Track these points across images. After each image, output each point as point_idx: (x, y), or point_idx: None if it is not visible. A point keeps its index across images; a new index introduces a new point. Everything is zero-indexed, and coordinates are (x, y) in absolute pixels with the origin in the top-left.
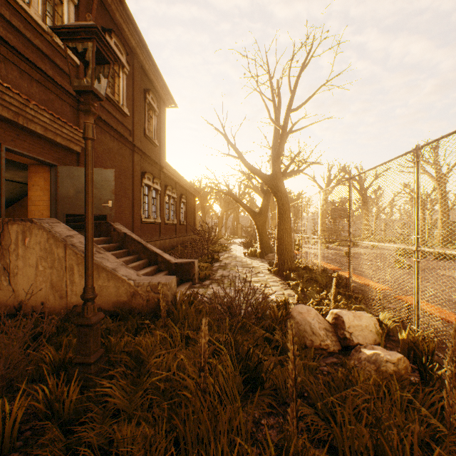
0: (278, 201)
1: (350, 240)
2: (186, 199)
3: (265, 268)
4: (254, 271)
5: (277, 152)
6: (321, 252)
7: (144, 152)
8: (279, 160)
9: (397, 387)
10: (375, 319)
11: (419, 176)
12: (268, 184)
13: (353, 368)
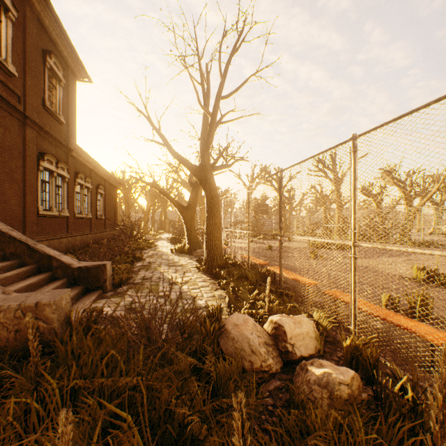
0: (208, 194)
1: (282, 235)
2: (104, 190)
3: (193, 266)
4: (182, 269)
5: (206, 142)
6: (247, 246)
7: (44, 127)
8: (209, 151)
9: (361, 424)
10: (313, 321)
11: (356, 167)
12: (197, 175)
13: (305, 400)
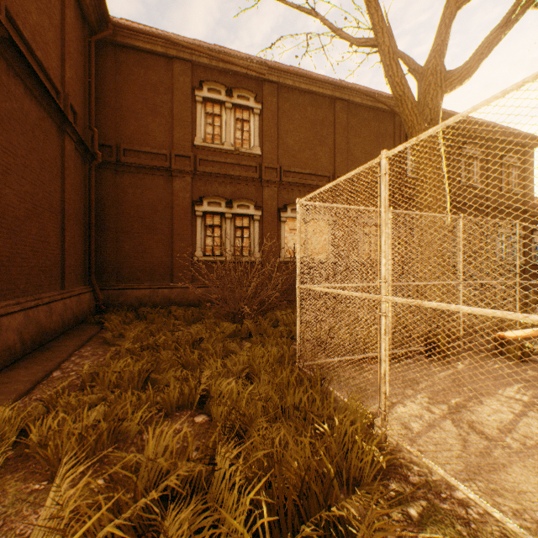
0: None
1: None
2: None
3: None
4: None
5: None
6: None
7: (500, 206)
8: None
9: None
10: None
11: None
12: None
13: None
